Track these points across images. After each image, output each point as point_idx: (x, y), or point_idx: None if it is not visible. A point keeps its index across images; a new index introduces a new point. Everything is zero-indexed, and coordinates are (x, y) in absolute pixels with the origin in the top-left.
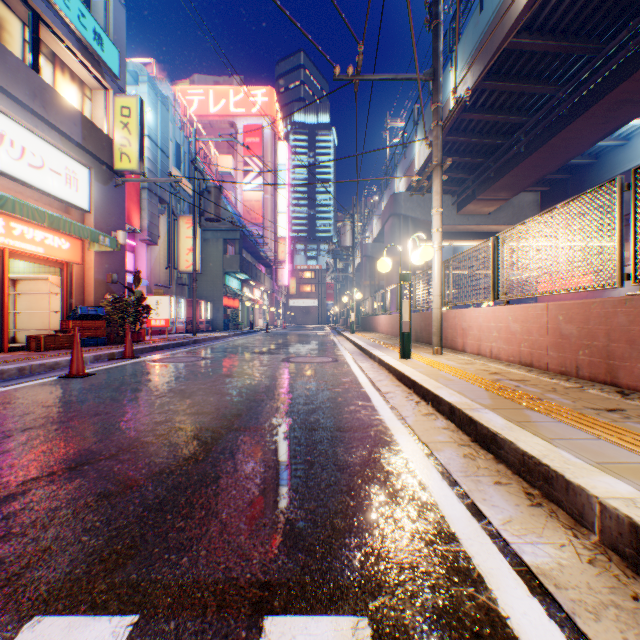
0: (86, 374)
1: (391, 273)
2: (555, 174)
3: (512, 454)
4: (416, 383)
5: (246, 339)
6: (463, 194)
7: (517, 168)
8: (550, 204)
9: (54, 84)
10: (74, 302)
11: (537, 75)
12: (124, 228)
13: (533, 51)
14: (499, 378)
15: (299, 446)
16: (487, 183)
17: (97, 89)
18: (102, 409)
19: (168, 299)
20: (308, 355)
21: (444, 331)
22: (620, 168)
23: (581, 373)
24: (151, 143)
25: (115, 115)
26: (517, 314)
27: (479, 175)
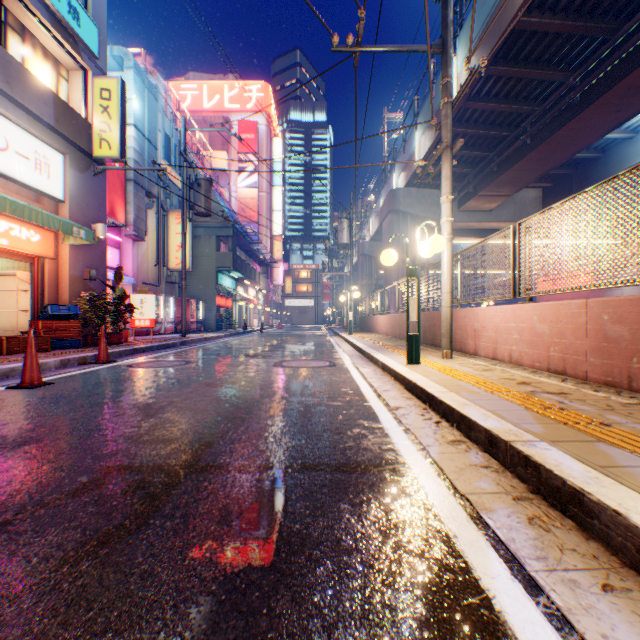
0: (42, 383)
1: (390, 271)
2: (559, 169)
3: (621, 533)
4: (434, 397)
5: (238, 340)
6: (464, 190)
7: (522, 161)
8: (553, 200)
9: (23, 60)
10: (46, 300)
11: (547, 60)
12: (104, 221)
13: (544, 32)
14: (533, 390)
15: (285, 501)
16: (490, 178)
17: (74, 69)
18: (35, 435)
19: (153, 297)
20: (303, 358)
21: (452, 332)
22: (628, 162)
23: (636, 385)
24: (137, 133)
25: (94, 98)
26: (545, 313)
27: (481, 170)
